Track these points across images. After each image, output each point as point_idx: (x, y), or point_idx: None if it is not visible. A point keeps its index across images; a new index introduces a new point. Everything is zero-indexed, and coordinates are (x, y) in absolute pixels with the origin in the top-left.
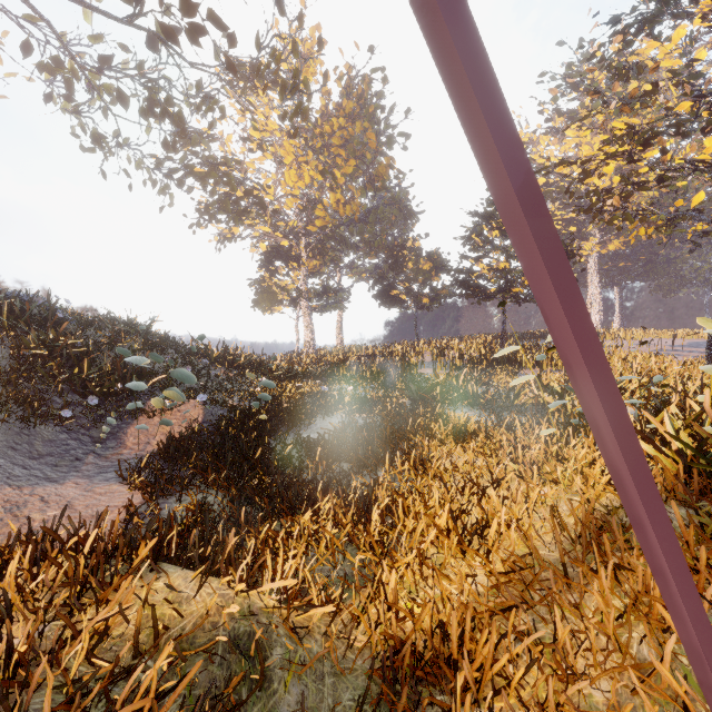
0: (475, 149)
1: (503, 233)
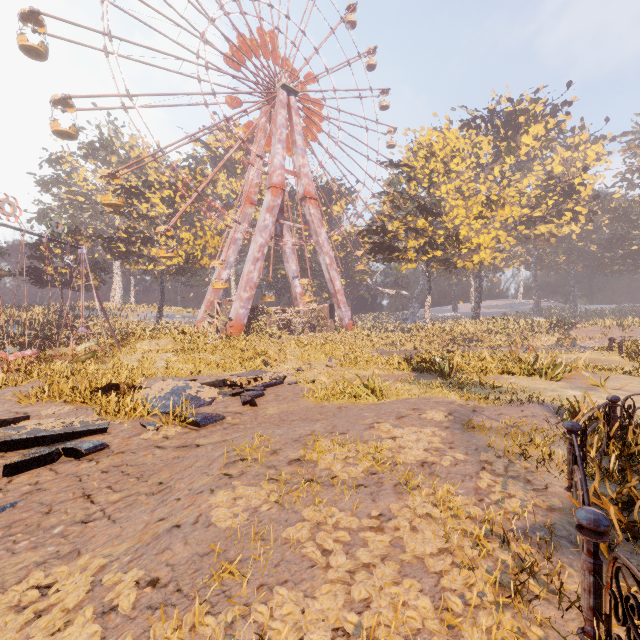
0: (104, 313)
1: (63, 250)
